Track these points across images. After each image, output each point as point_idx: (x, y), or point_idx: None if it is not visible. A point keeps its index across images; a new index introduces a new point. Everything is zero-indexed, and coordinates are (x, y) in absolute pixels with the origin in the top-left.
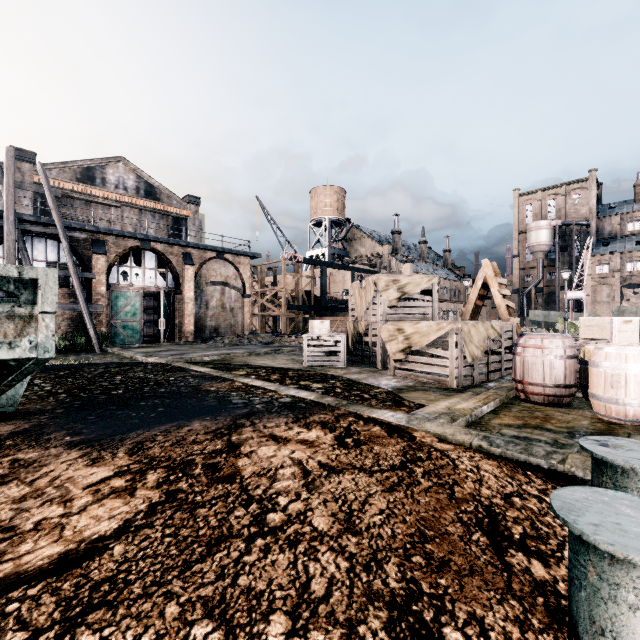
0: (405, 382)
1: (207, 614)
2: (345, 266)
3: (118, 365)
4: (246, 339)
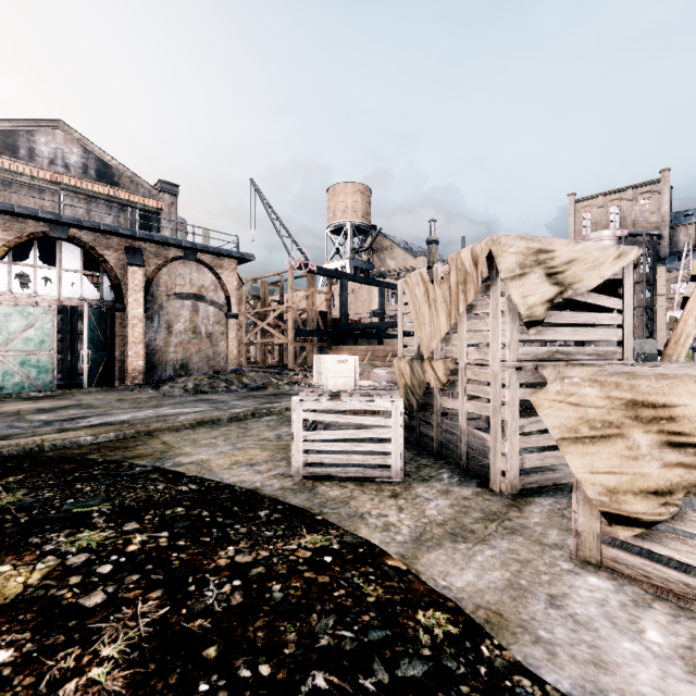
0: None
1: None
2: (372, 280)
3: None
4: (223, 381)
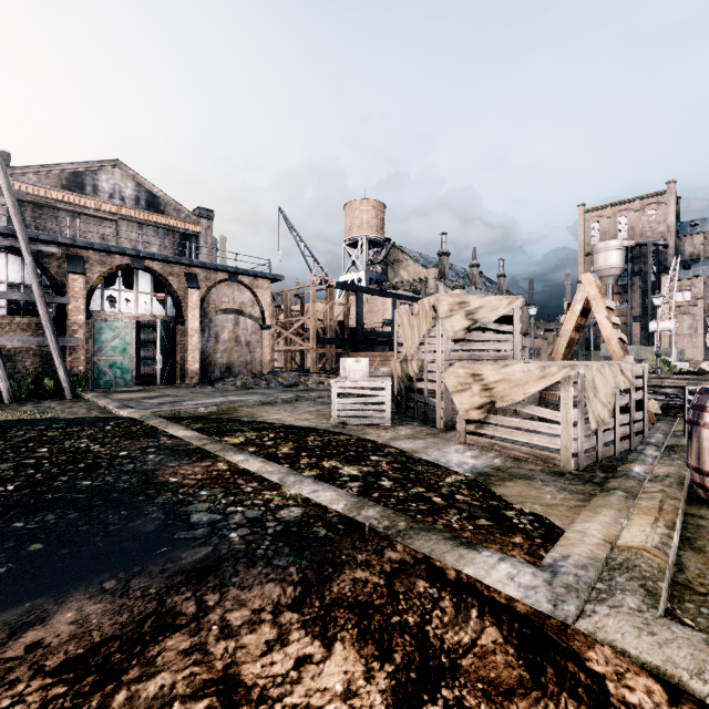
0: (487, 458)
1: None
2: (385, 292)
3: (66, 424)
4: (263, 380)
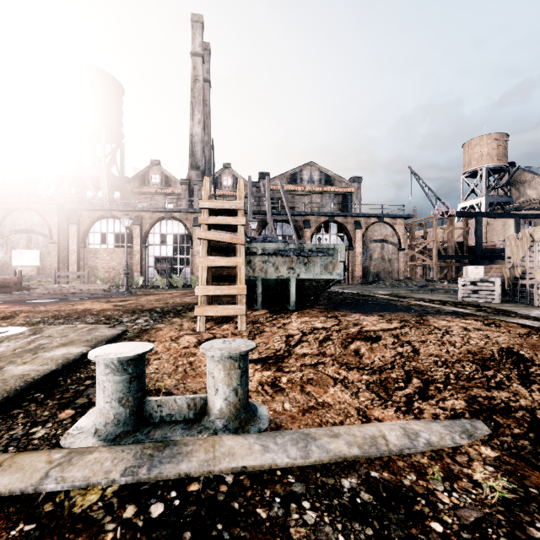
0: None
1: (434, 340)
2: (506, 214)
3: (332, 292)
4: (403, 282)
